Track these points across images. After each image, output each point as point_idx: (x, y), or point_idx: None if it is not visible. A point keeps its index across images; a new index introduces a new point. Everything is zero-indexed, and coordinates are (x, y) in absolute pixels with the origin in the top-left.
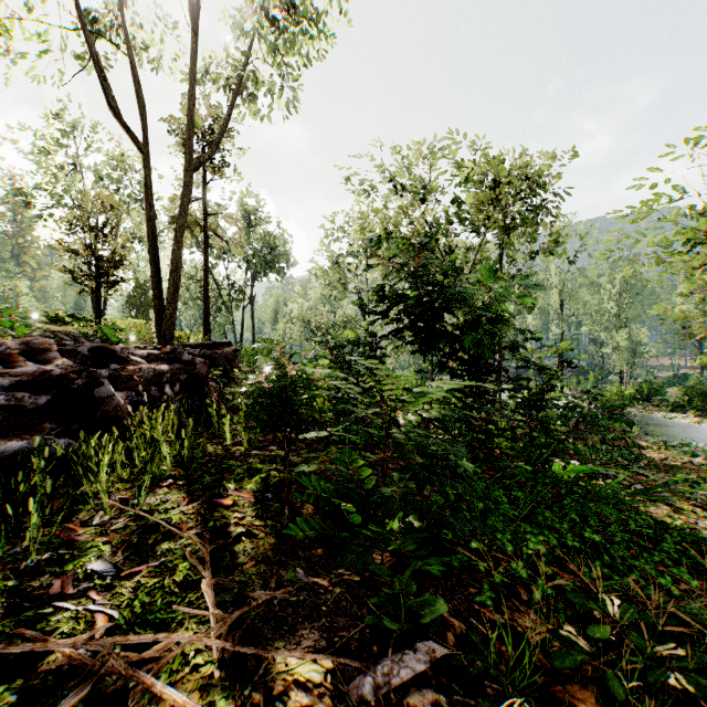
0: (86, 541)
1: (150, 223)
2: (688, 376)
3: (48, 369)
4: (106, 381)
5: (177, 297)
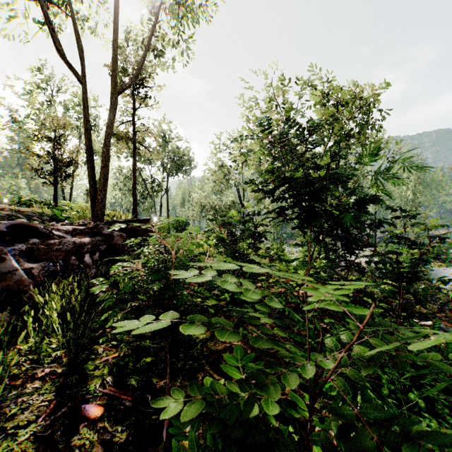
0: None
1: (87, 132)
2: None
3: None
4: (9, 257)
5: (106, 186)
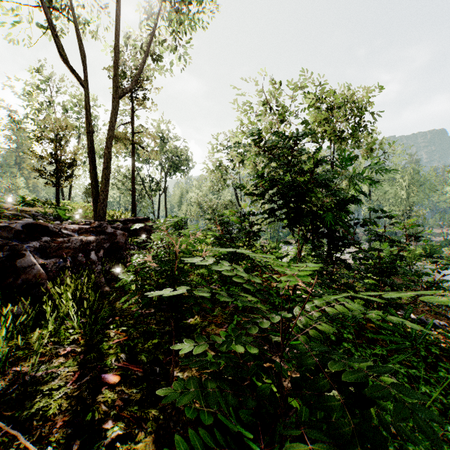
0: None
1: (89, 135)
2: None
3: None
4: (28, 253)
5: (108, 187)
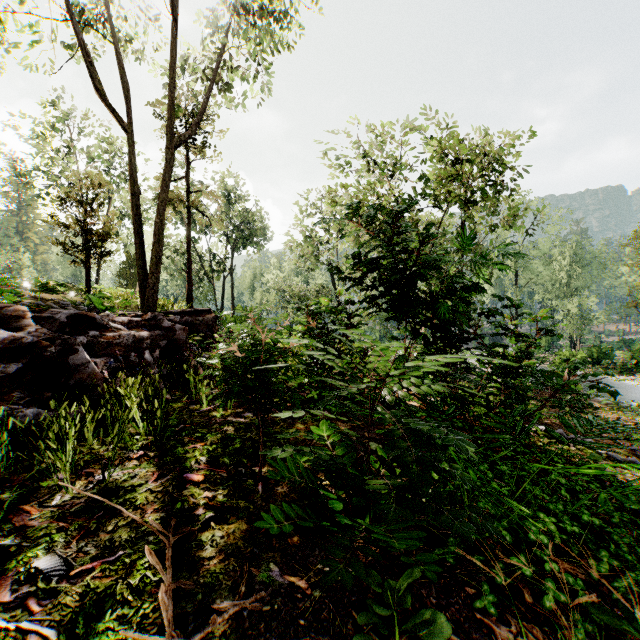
0: (39, 528)
1: (135, 198)
2: (633, 340)
3: (19, 336)
4: (81, 348)
5: (159, 267)
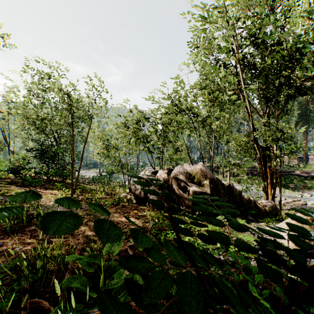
0: None
1: None
2: None
3: None
4: None
5: None
